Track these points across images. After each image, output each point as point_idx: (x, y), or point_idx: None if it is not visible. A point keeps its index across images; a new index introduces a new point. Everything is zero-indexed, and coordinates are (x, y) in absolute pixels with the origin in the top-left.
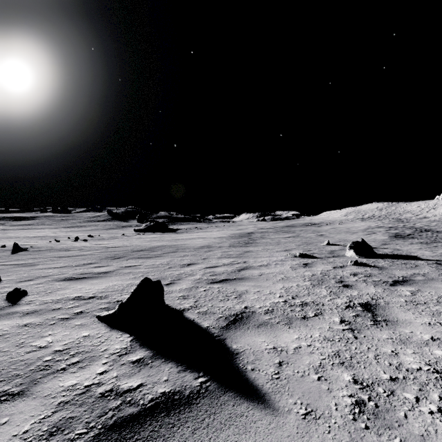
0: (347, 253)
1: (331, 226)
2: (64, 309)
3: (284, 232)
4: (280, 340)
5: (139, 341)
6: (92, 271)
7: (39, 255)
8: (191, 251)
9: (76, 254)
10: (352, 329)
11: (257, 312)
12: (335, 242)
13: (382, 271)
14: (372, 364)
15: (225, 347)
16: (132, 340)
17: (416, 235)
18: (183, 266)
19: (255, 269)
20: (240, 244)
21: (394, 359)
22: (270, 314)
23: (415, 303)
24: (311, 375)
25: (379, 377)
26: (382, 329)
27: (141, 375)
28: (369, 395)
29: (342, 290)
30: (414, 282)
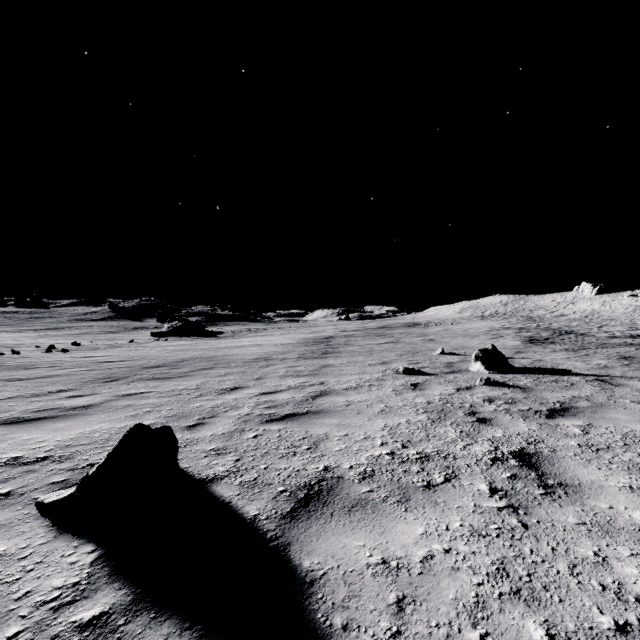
0: (472, 366)
1: (441, 327)
2: None
3: (377, 336)
4: (392, 540)
5: (111, 563)
6: (61, 405)
7: None
8: (238, 367)
9: (42, 374)
10: (514, 507)
11: (346, 478)
12: (451, 349)
13: (527, 393)
14: (572, 589)
15: (288, 567)
16: (96, 562)
17: (556, 340)
18: (222, 393)
19: (338, 395)
20: (315, 355)
21: (605, 573)
22: (369, 481)
23: (594, 448)
24: (466, 632)
25: (595, 625)
26: (563, 504)
27: None
28: None
29: (478, 428)
30: (578, 411)
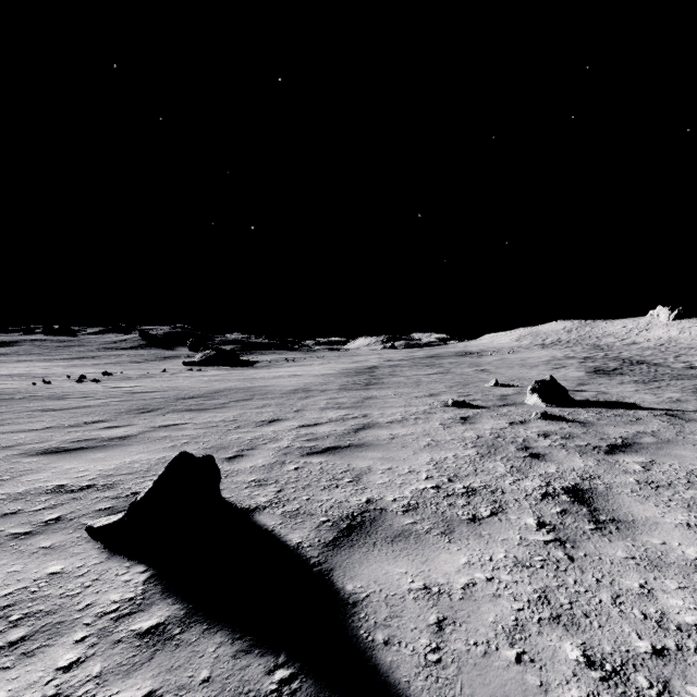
0: (528, 399)
1: (496, 356)
2: (26, 512)
3: (425, 366)
4: (434, 568)
5: (163, 581)
6: (99, 436)
7: (8, 408)
8: (276, 398)
9: (75, 405)
10: (561, 541)
11: (389, 510)
12: (506, 381)
13: (587, 428)
14: (612, 617)
15: (331, 590)
16: (149, 580)
17: (625, 370)
18: (261, 425)
19: (382, 428)
20: (357, 386)
21: (648, 604)
22: (413, 514)
23: (654, 485)
24: (503, 650)
25: (632, 648)
26: (613, 539)
27: (155, 668)
28: (624, 696)
29: (530, 463)
30: (641, 448)
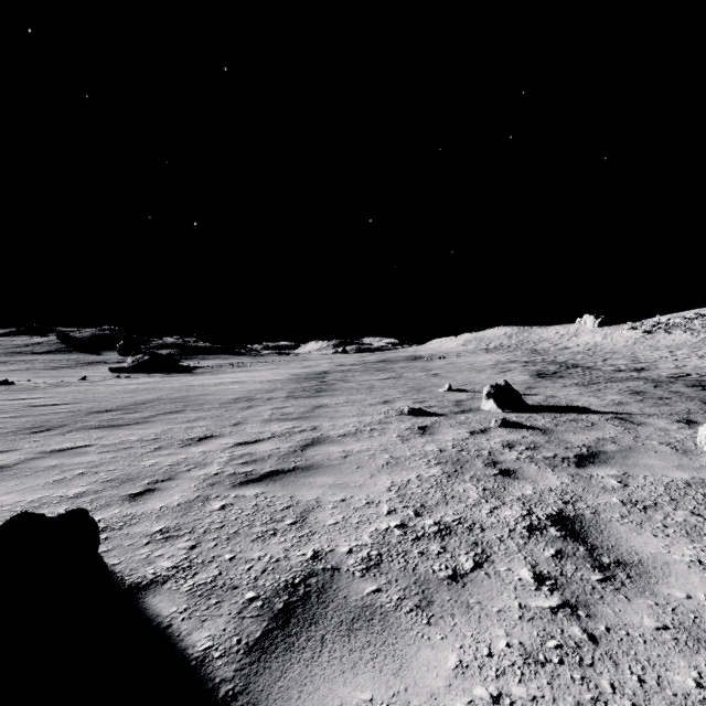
0: (484, 404)
1: (445, 360)
2: None
3: (378, 370)
4: (413, 684)
5: None
6: None
7: None
8: (213, 409)
9: None
10: (571, 606)
11: (343, 570)
12: (458, 385)
13: (548, 436)
14: None
15: None
16: None
17: (564, 374)
18: (188, 444)
19: (334, 444)
20: (307, 393)
21: None
22: (375, 574)
23: (640, 506)
24: None
25: None
26: (631, 596)
27: None
28: None
29: (503, 484)
30: (608, 457)
